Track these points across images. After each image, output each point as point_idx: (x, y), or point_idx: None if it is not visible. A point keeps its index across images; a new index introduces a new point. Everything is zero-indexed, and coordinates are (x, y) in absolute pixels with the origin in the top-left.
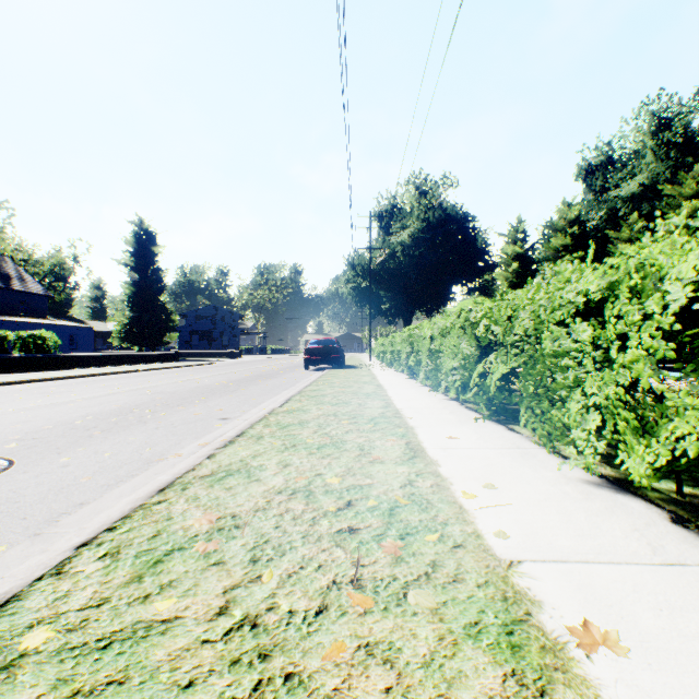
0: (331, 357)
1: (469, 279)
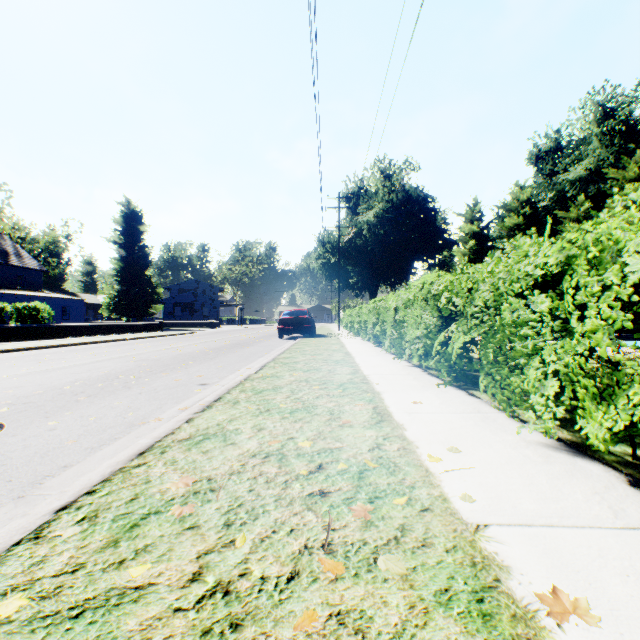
0: (303, 327)
1: (429, 255)
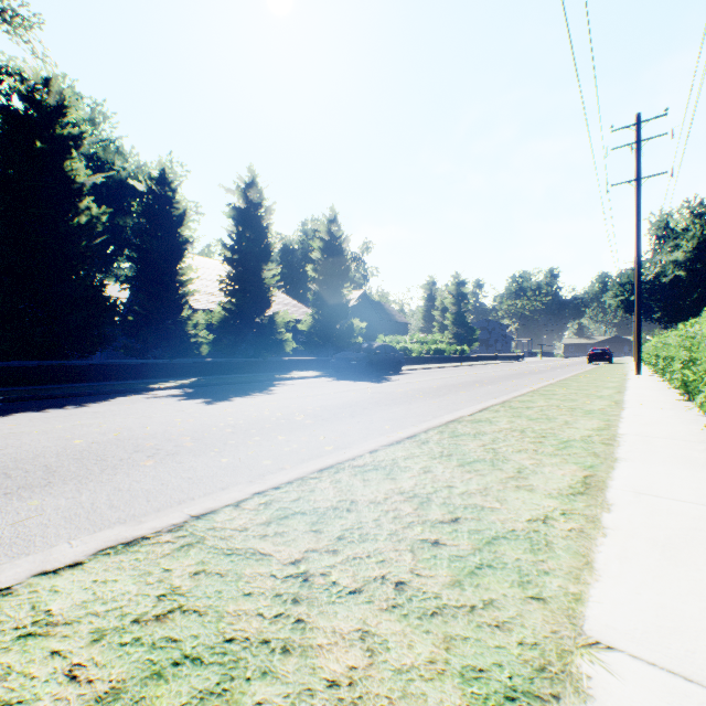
0: (604, 358)
1: None
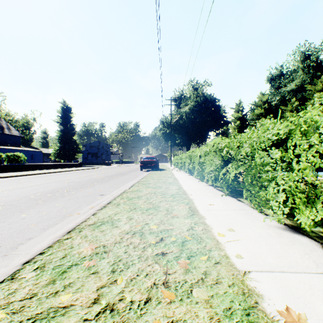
0: (153, 165)
1: (216, 128)
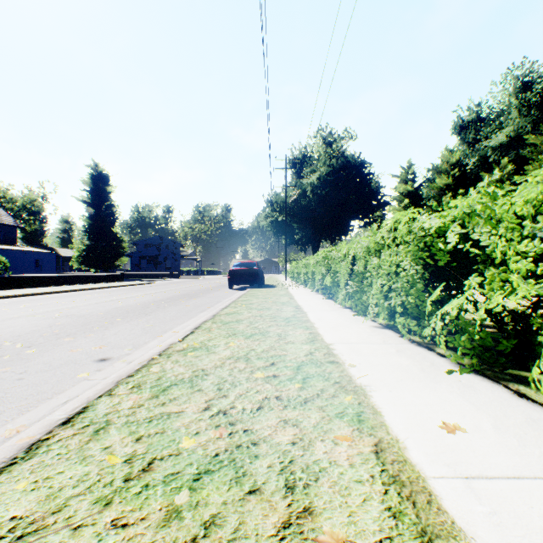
0: (252, 278)
1: (365, 214)
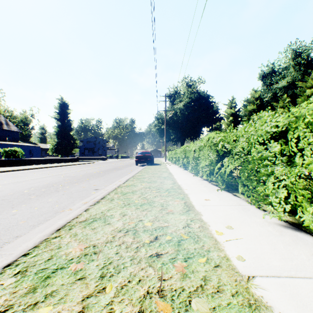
0: (148, 160)
1: (210, 124)
